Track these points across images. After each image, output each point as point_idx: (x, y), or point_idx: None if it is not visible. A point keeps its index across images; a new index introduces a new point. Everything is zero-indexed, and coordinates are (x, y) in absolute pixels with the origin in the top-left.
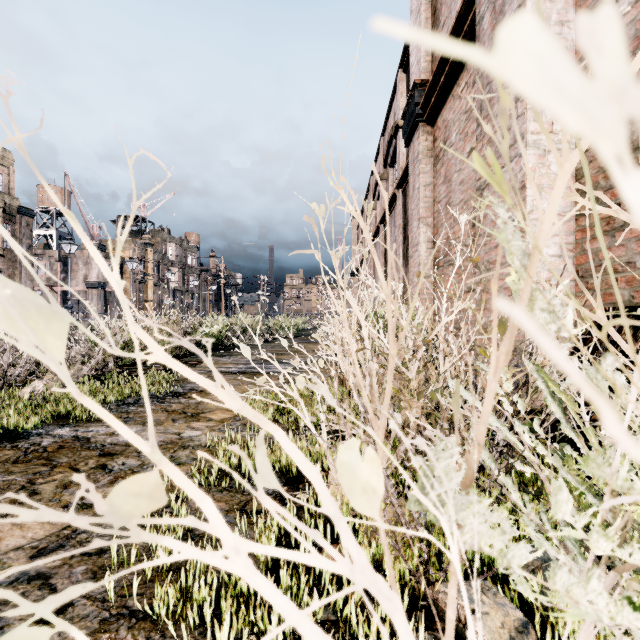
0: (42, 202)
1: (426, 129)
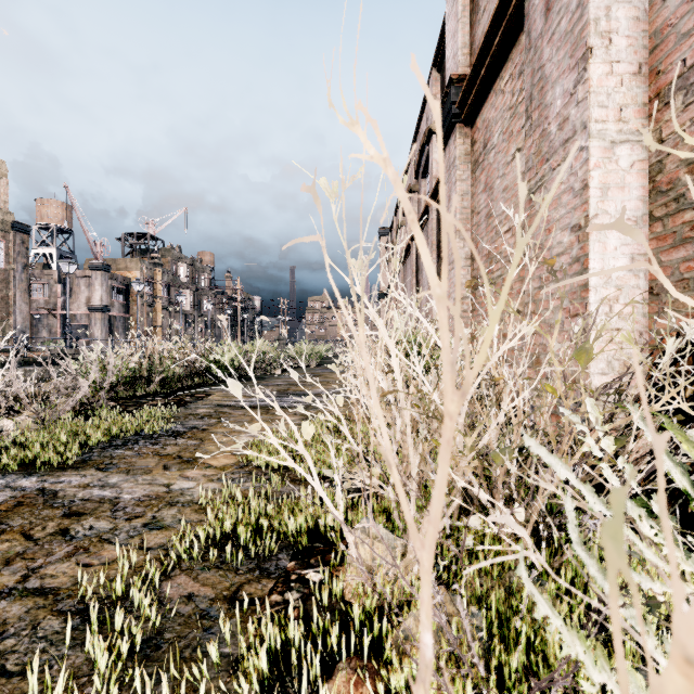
0: (41, 218)
1: (464, 131)
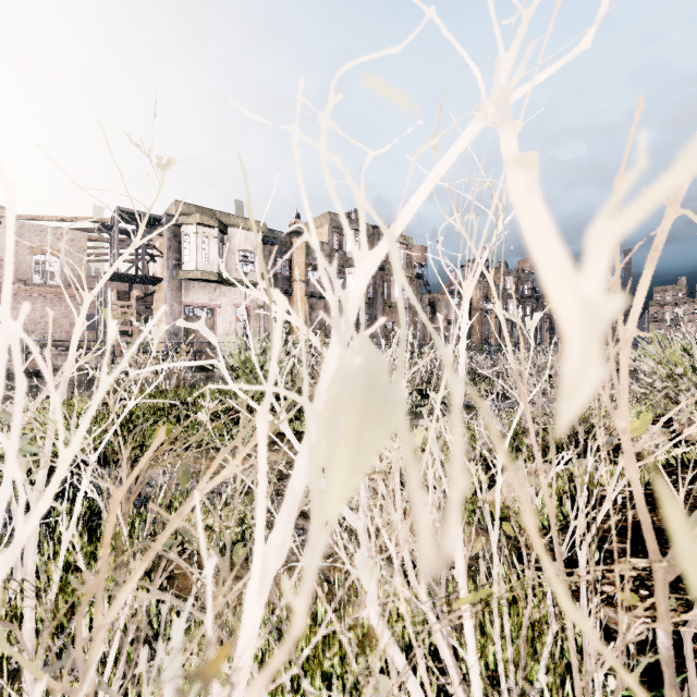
0: None
1: None
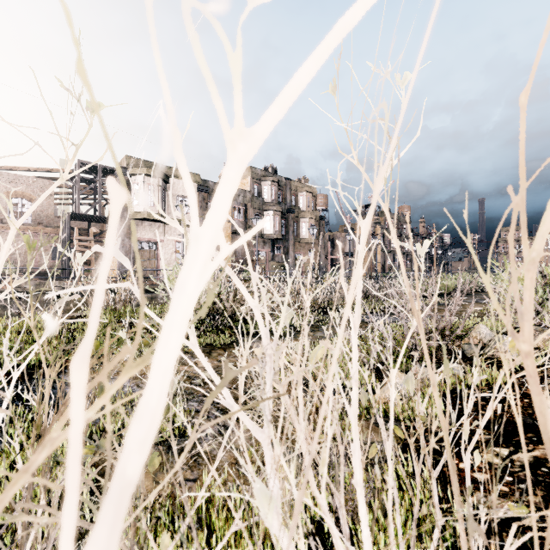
0: None
1: None
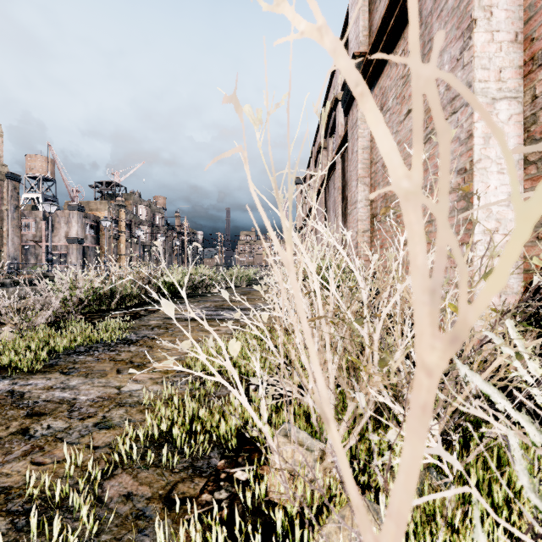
0: (30, 169)
1: None
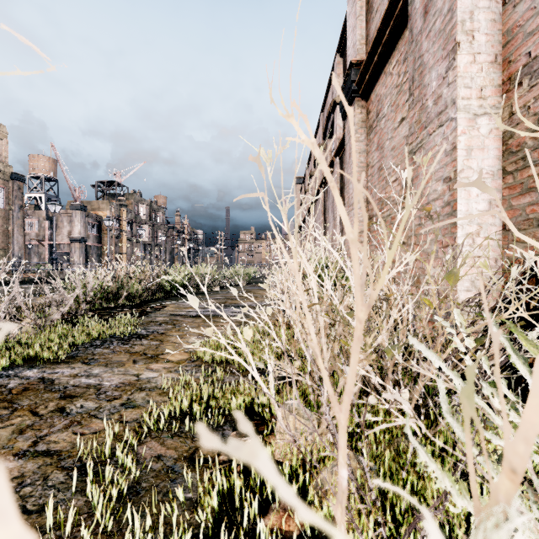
0: (33, 169)
1: (361, 103)
